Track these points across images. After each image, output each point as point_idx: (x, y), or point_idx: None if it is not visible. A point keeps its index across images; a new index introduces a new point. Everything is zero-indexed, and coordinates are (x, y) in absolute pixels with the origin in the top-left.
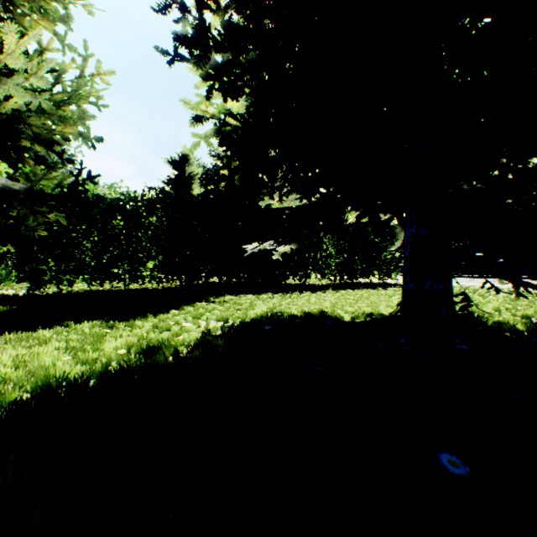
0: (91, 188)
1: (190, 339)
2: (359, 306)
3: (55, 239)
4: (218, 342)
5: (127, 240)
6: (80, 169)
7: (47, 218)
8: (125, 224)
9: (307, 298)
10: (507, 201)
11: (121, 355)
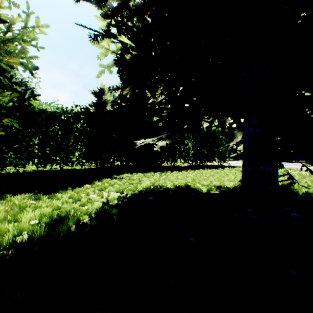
0: (37, 104)
1: (93, 208)
2: (210, 181)
3: (13, 137)
4: (113, 211)
5: (62, 138)
6: (25, 90)
7: (1, 122)
8: (60, 128)
9: (176, 175)
10: (308, 112)
11: (31, 226)
